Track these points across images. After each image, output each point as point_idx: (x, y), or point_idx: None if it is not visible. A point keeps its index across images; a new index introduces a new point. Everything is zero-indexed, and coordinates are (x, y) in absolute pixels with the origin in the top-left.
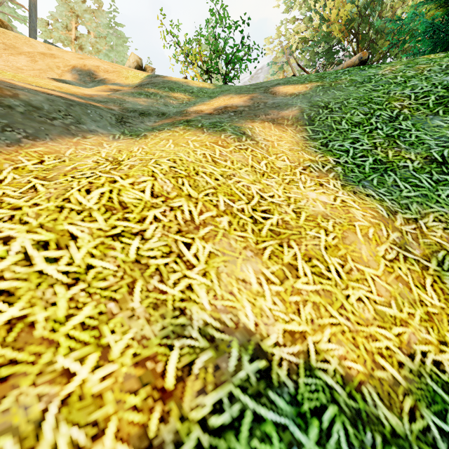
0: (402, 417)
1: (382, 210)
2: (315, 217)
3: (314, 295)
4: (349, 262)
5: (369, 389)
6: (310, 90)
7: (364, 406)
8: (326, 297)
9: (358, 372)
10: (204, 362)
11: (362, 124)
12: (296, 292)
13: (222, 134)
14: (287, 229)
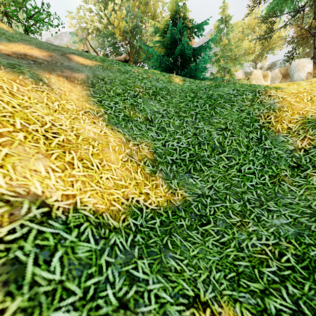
0: (119, 222)
1: (123, 138)
2: (88, 139)
3: (83, 177)
4: (104, 161)
5: (106, 214)
6: (95, 66)
7: (103, 220)
8: (90, 178)
9: (102, 208)
10: (1, 213)
11: (121, 95)
12: (72, 176)
13: (20, 75)
14: (69, 144)
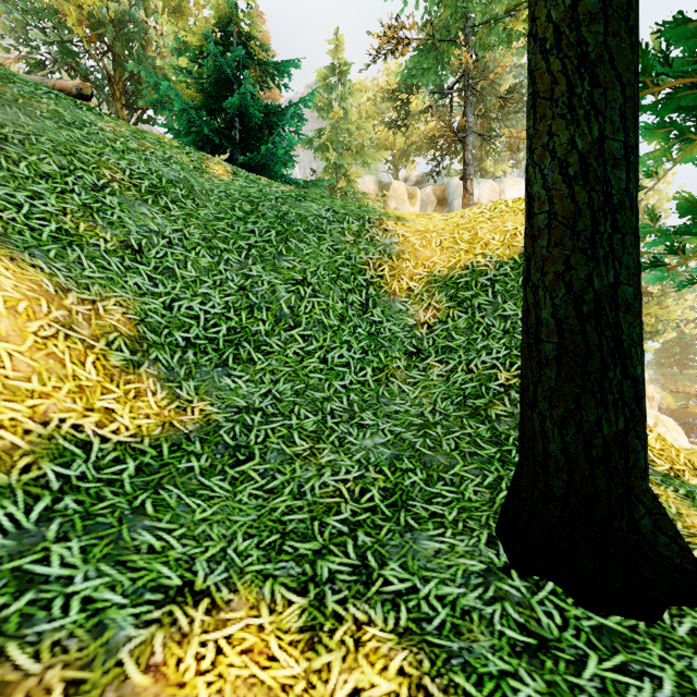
0: (11, 472)
1: (48, 284)
2: None
3: None
4: None
5: None
6: None
7: None
8: None
9: None
10: None
11: (53, 178)
12: None
13: None
14: None
